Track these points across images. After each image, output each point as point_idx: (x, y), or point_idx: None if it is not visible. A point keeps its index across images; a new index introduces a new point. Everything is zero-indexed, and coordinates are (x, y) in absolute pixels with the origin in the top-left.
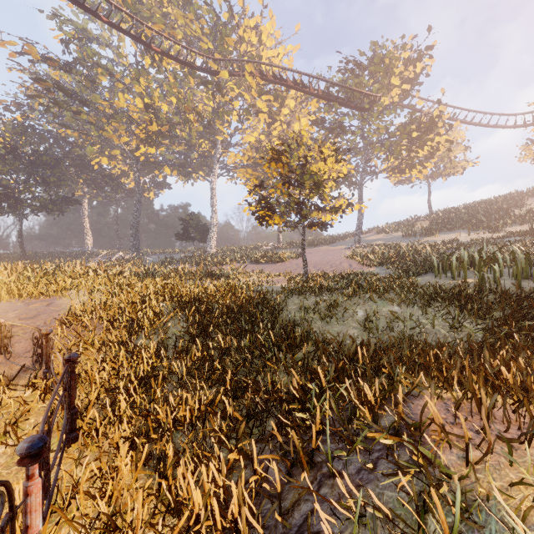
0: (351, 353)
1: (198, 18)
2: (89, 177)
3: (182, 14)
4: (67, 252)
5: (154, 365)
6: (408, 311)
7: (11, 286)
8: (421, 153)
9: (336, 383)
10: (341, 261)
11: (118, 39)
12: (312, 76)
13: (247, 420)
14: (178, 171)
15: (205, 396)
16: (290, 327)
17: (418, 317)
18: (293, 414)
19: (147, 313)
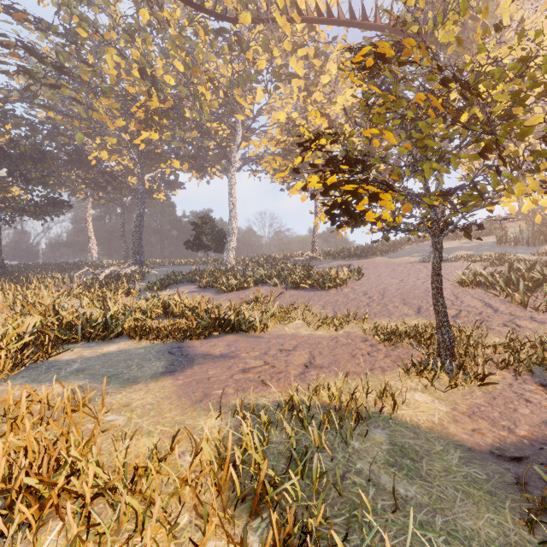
0: None
1: None
2: (90, 176)
3: None
4: (64, 263)
5: None
6: None
7: None
8: None
9: None
10: (453, 292)
11: None
12: None
13: None
14: (191, 165)
15: None
16: None
17: None
18: None
19: None
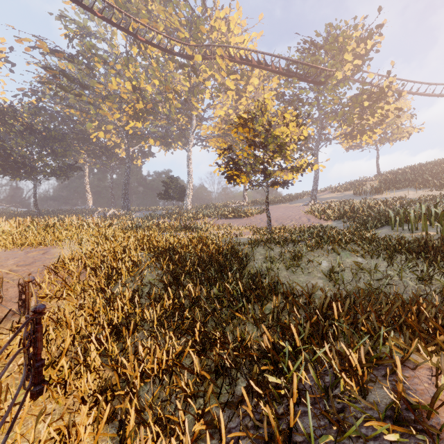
0: (324, 308)
1: (177, 13)
2: (89, 148)
3: (163, 9)
4: (72, 209)
5: (129, 311)
6: (372, 262)
7: (16, 237)
8: (372, 120)
9: (310, 340)
10: (300, 216)
11: (112, 34)
12: (274, 55)
13: (215, 377)
14: (161, 142)
15: (174, 348)
16: (258, 277)
17: (386, 269)
18: (264, 373)
19: (125, 261)
